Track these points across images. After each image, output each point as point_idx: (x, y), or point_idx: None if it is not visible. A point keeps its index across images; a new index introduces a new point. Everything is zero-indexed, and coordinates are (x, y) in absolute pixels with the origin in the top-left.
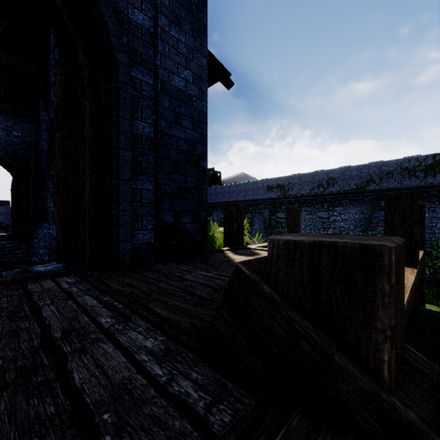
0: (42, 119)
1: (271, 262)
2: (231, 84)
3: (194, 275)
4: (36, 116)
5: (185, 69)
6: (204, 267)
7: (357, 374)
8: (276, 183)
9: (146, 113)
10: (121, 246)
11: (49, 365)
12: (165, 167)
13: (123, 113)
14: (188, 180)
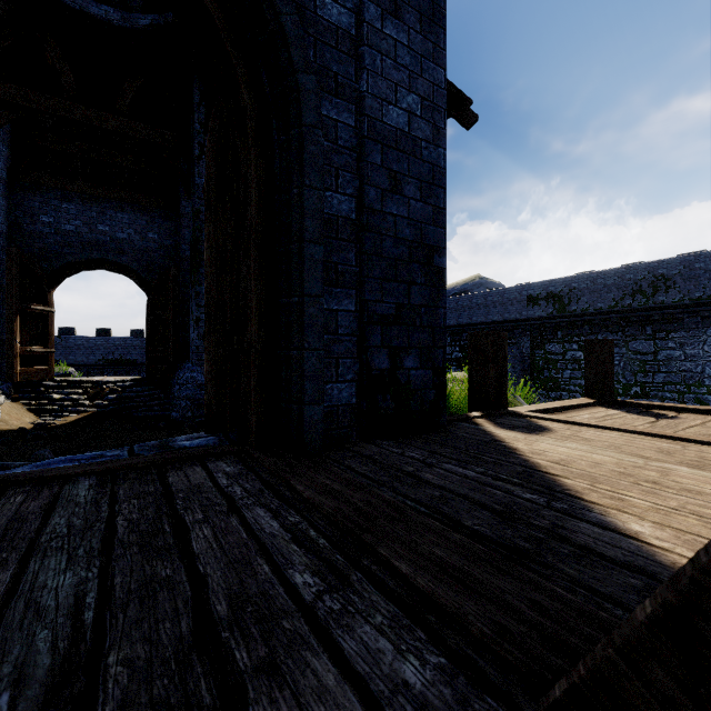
0: (183, 212)
1: None
2: (473, 120)
3: (439, 473)
4: (176, 209)
5: (409, 93)
6: (451, 455)
7: None
8: (545, 291)
9: (343, 177)
10: (306, 412)
11: (213, 708)
12: (375, 270)
13: (310, 180)
14: (413, 292)
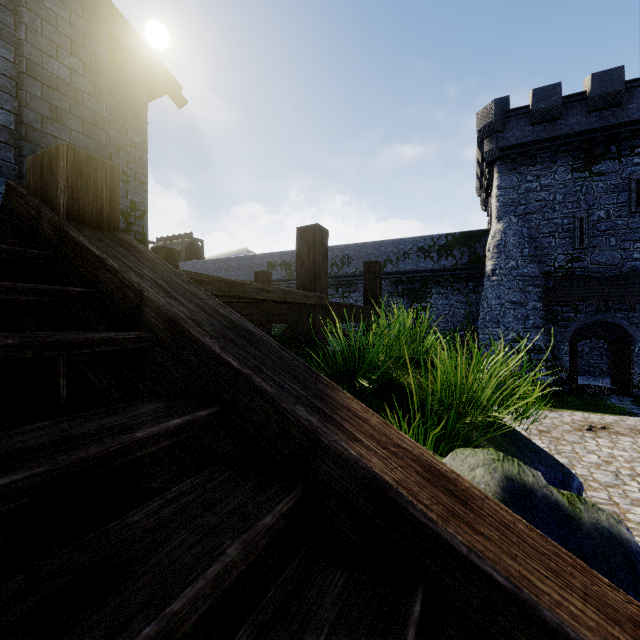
0: None
1: (27, 174)
2: (183, 102)
3: None
4: None
5: (71, 56)
6: None
7: (49, 213)
8: (281, 260)
9: (1, 95)
10: None
11: None
12: None
13: None
14: None
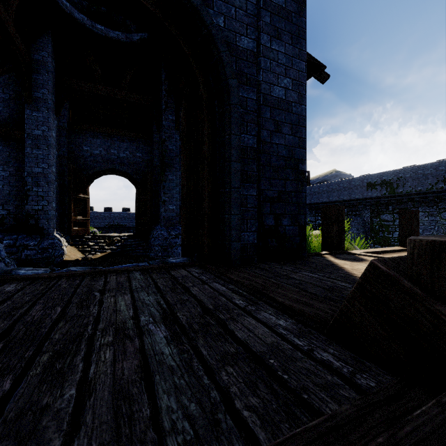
0: (155, 140)
1: (411, 260)
2: (326, 78)
3: (299, 275)
4: (151, 139)
5: (285, 78)
6: (307, 269)
7: None
8: (380, 180)
9: (250, 126)
10: (233, 245)
11: (216, 324)
12: (266, 173)
13: (234, 131)
14: (287, 184)
